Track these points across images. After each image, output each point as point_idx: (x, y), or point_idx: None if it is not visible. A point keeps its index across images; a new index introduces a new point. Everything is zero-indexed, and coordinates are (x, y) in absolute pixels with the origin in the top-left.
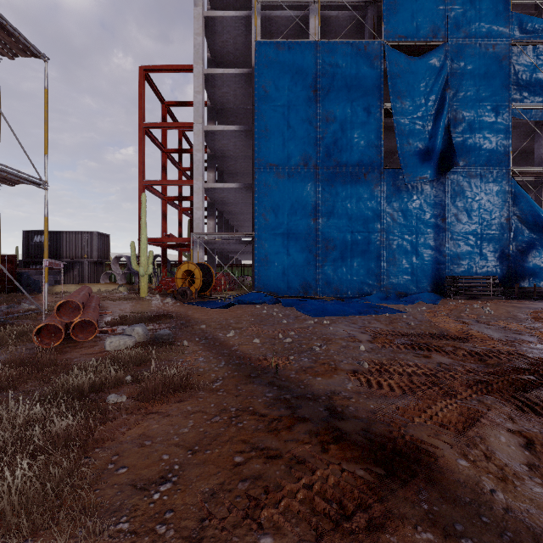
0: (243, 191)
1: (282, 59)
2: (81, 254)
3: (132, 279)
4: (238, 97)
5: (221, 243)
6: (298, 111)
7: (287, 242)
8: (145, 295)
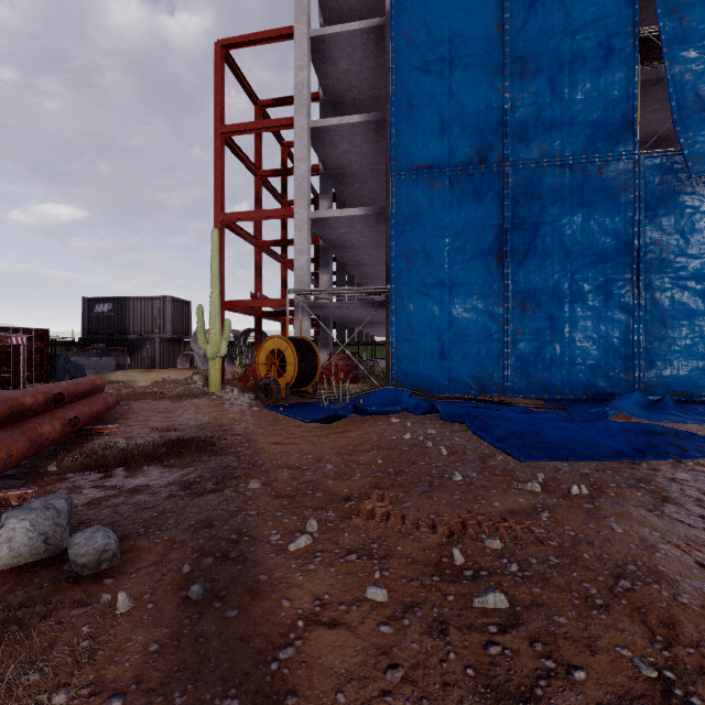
0: (373, 221)
1: None
2: (152, 328)
3: None
4: (366, 75)
5: (336, 306)
6: (467, 67)
7: (447, 300)
8: (216, 389)
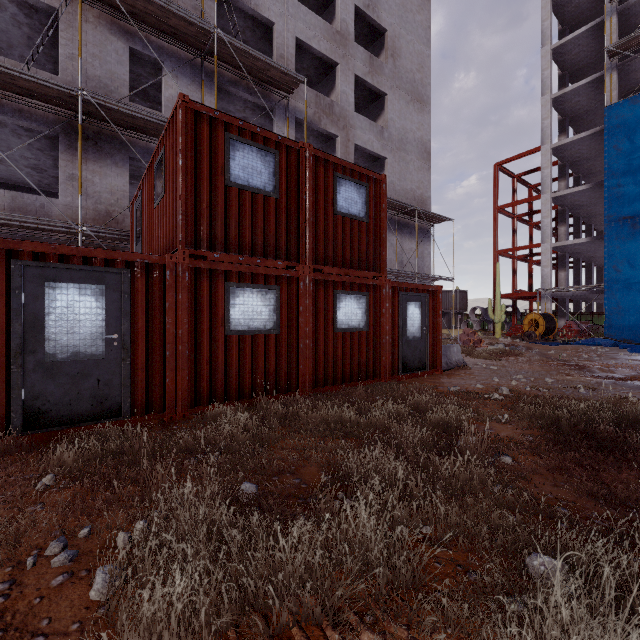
0: (597, 242)
1: (639, 112)
2: (448, 307)
3: (485, 326)
4: (593, 147)
5: (569, 294)
6: None
7: None
8: (499, 337)
